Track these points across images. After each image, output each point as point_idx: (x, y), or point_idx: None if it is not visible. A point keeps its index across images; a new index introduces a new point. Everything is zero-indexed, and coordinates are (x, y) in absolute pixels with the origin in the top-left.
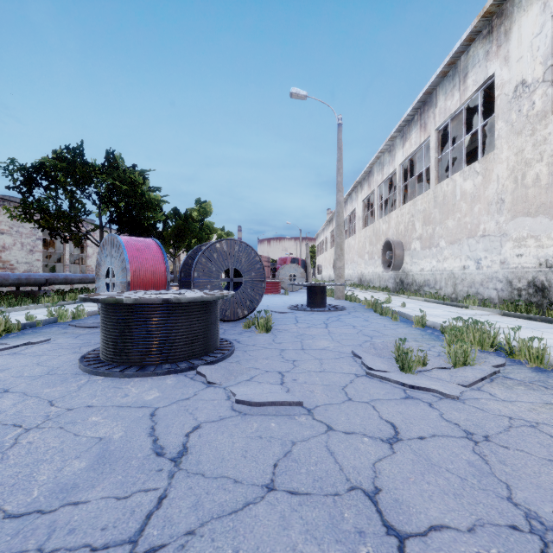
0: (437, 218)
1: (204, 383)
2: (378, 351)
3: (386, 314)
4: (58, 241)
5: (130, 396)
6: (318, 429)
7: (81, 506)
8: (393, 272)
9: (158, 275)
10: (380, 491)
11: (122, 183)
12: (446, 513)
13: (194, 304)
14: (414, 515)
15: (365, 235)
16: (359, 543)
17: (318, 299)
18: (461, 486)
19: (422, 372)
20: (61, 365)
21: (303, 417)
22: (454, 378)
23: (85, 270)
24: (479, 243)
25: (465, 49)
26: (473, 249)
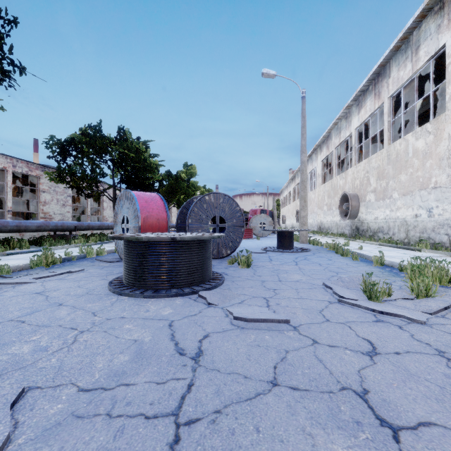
0: (390, 173)
1: (205, 304)
2: (345, 283)
3: (347, 255)
4: (82, 198)
5: (151, 311)
6: (305, 342)
7: (132, 387)
8: (349, 221)
9: (161, 221)
10: (368, 392)
11: (130, 151)
12: (431, 413)
13: (195, 242)
14: (402, 412)
15: (323, 190)
16: (358, 430)
17: (286, 242)
18: (441, 392)
19: (387, 301)
20: (95, 287)
21: (291, 332)
22: (418, 307)
23: (101, 220)
24: (431, 194)
25: (417, 25)
26: (424, 199)
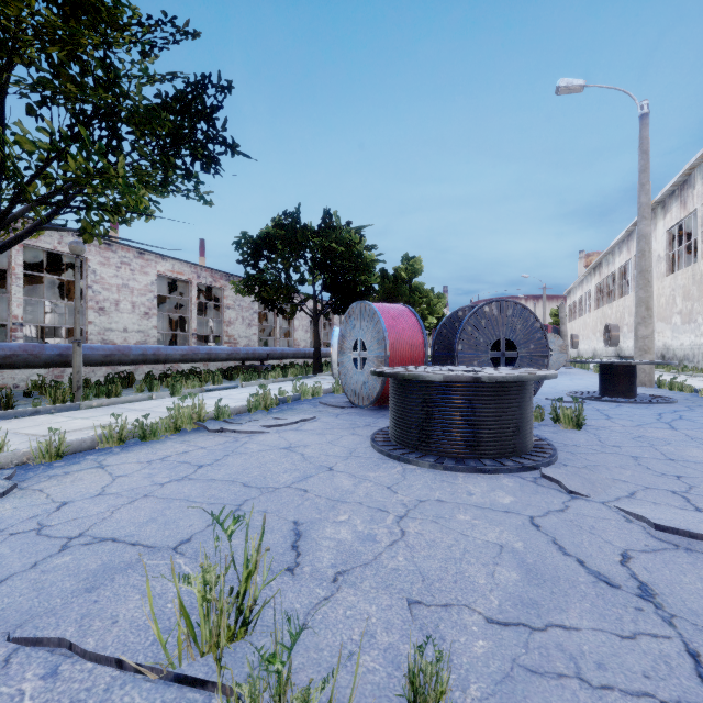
0: None
1: (561, 491)
2: None
3: None
4: (266, 314)
5: (477, 495)
6: None
7: (576, 633)
8: None
9: (416, 348)
10: None
11: (338, 245)
12: None
13: (515, 385)
14: None
15: (672, 285)
16: None
17: (622, 384)
18: None
19: None
20: (355, 446)
21: None
22: None
23: (291, 345)
24: None
25: None
26: None
